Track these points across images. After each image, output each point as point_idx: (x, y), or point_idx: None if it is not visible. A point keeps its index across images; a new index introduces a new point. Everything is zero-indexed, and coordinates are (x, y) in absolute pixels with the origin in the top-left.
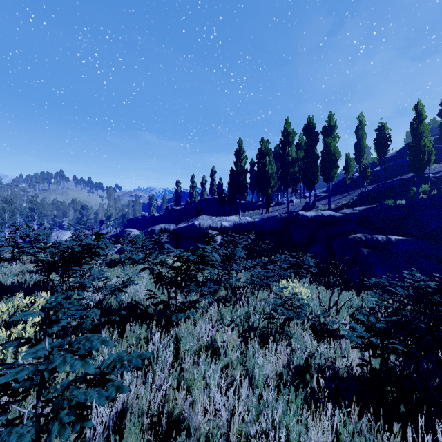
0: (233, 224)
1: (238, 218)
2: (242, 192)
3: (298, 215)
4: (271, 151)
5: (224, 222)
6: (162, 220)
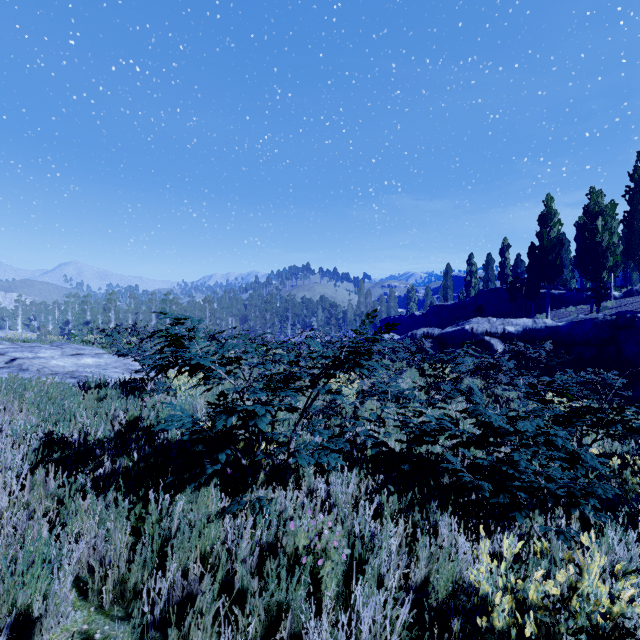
0: (522, 330)
1: (531, 321)
2: (552, 278)
3: (633, 318)
4: (608, 209)
5: (508, 326)
6: (425, 321)
